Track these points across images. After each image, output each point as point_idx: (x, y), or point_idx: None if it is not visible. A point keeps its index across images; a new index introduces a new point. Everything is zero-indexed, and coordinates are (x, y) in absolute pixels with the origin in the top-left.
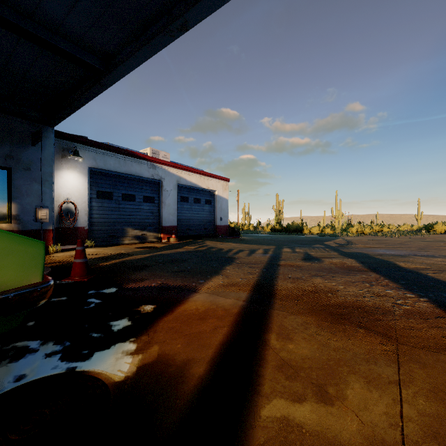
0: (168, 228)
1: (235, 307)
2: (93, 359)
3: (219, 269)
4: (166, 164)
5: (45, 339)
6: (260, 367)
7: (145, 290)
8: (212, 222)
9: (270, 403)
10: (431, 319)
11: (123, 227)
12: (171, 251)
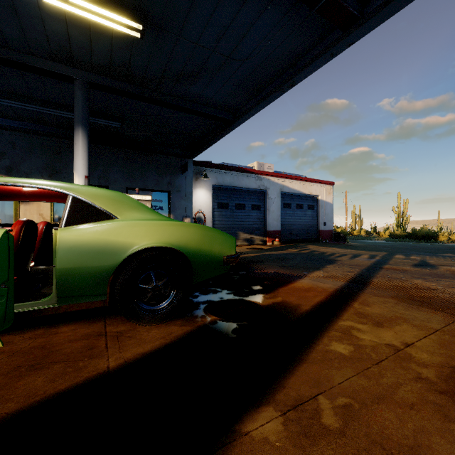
0: (273, 232)
1: (331, 289)
2: (249, 297)
3: (320, 266)
4: (270, 175)
5: (222, 288)
6: (342, 312)
7: (265, 275)
8: (315, 227)
9: (345, 321)
10: None
11: (236, 231)
12: (276, 252)
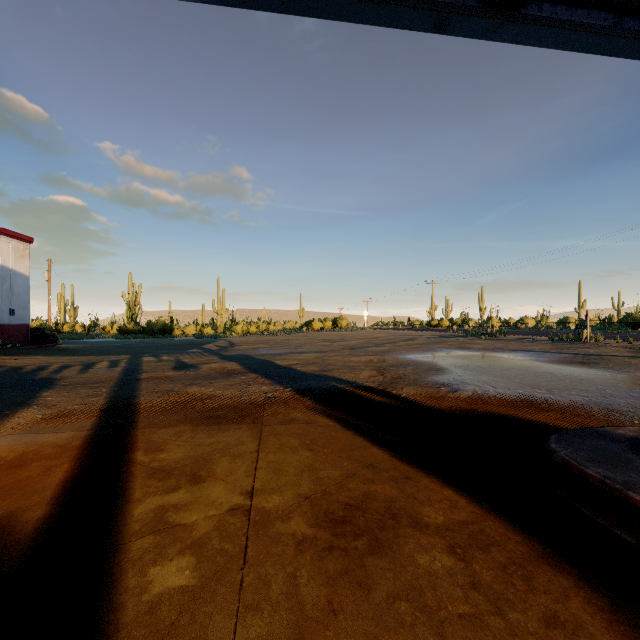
0: None
1: (75, 440)
2: None
3: (27, 398)
4: None
5: None
6: (127, 483)
7: None
8: None
9: (144, 503)
10: (290, 403)
11: None
12: None
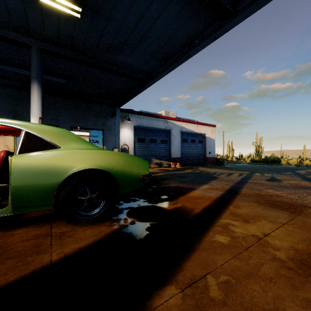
0: (175, 158)
1: (214, 197)
2: (159, 204)
3: (207, 181)
4: (173, 119)
5: (139, 198)
6: (222, 213)
7: (170, 188)
8: (203, 155)
9: (224, 219)
10: None
11: (150, 158)
12: (177, 172)
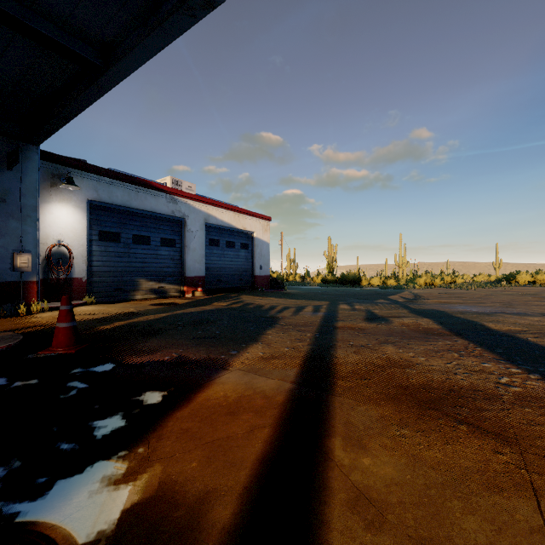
0: (194, 279)
1: (280, 393)
2: (51, 496)
3: (257, 334)
4: (190, 197)
5: None
6: (322, 505)
7: (155, 367)
8: (250, 272)
9: None
10: None
11: (134, 278)
12: (195, 309)
